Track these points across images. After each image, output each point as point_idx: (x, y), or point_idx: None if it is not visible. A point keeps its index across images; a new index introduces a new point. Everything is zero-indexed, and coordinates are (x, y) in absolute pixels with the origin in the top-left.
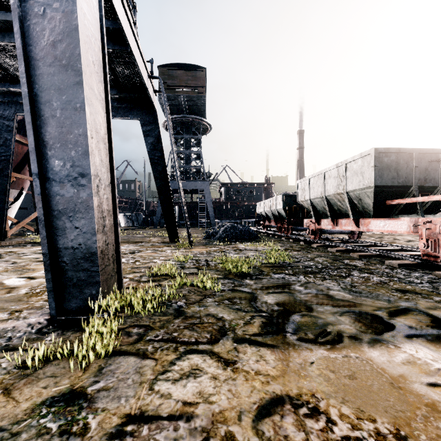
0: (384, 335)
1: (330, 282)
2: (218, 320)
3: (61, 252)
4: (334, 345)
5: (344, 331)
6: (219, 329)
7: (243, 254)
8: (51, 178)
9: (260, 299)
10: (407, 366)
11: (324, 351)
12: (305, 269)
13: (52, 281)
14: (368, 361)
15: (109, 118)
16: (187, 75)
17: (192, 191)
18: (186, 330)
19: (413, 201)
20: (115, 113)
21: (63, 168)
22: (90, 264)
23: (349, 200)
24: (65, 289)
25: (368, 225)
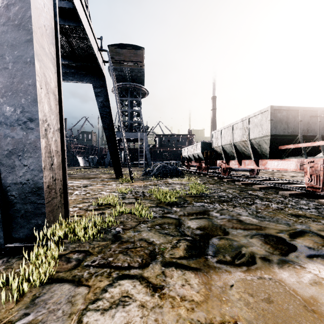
0: (289, 256)
1: (239, 209)
2: (149, 244)
3: (10, 187)
4: (249, 267)
5: (256, 252)
6: (149, 253)
7: (172, 187)
8: (2, 121)
9: (185, 224)
10: (315, 287)
11: (241, 273)
12: (219, 199)
13: (1, 213)
14: (280, 282)
15: (60, 75)
16: (130, 53)
17: (134, 140)
18: (120, 255)
19: (299, 146)
20: (72, 78)
21: (13, 113)
22: (37, 198)
23: (251, 145)
24: (14, 219)
25: (265, 165)
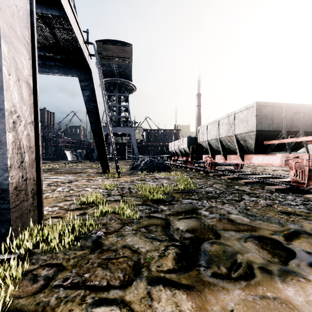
0: (290, 265)
1: (228, 206)
2: (133, 252)
3: None
4: (248, 281)
5: (253, 261)
6: (133, 266)
7: (159, 182)
8: None
9: (173, 225)
10: None
11: (240, 291)
12: (207, 195)
13: None
14: (287, 304)
15: (35, 61)
16: (118, 49)
17: (122, 135)
18: (99, 268)
19: (284, 142)
20: (57, 70)
21: None
22: (0, 202)
23: (236, 141)
24: None
25: (250, 159)
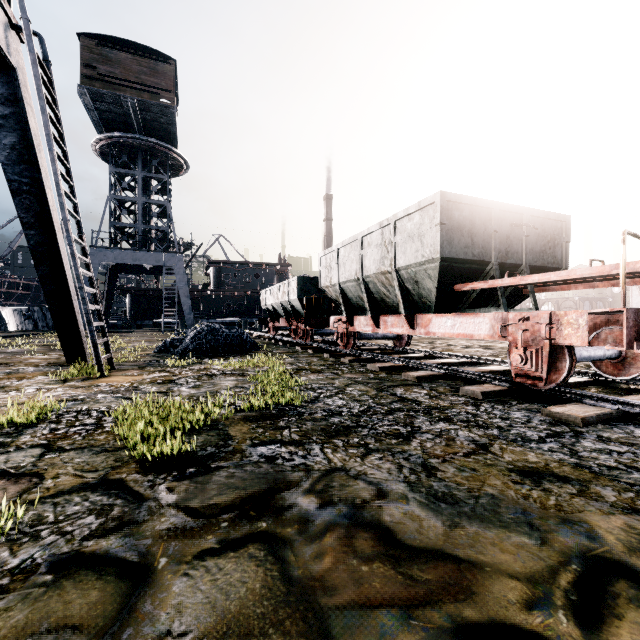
0: None
1: (380, 464)
2: None
3: None
4: None
5: None
6: None
7: (210, 386)
8: None
9: (146, 618)
10: None
11: None
12: (327, 421)
13: None
14: None
15: None
16: (140, 64)
17: (154, 270)
18: None
19: (497, 285)
20: None
21: None
22: None
23: (399, 283)
24: None
25: (428, 325)
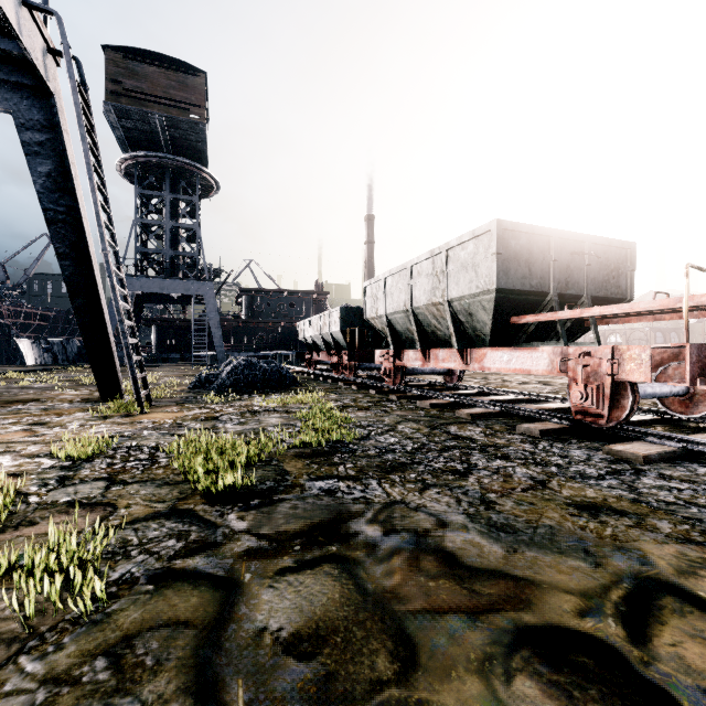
0: None
1: (439, 497)
2: None
3: None
4: None
5: None
6: None
7: (256, 423)
8: None
9: (245, 618)
10: None
11: None
12: (381, 458)
13: None
14: None
15: None
16: (168, 78)
17: (182, 300)
18: None
19: (556, 318)
20: None
21: None
22: None
23: (451, 315)
24: None
25: (482, 360)
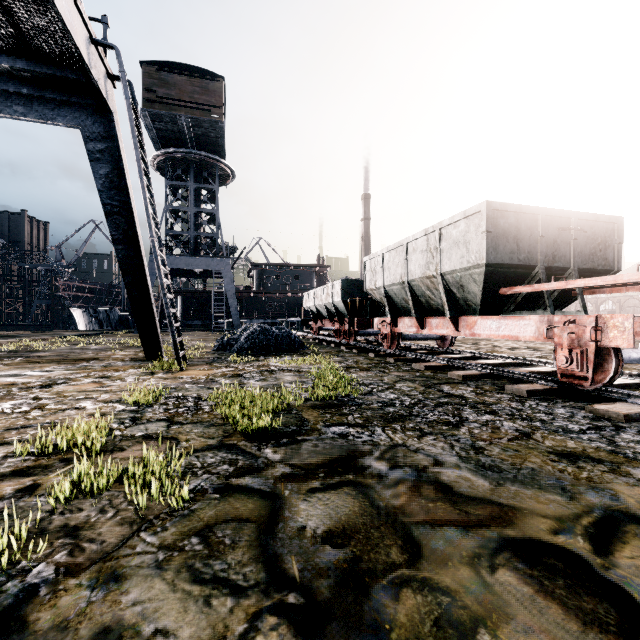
0: None
1: (435, 443)
2: None
3: None
4: None
5: None
6: None
7: (274, 380)
8: None
9: (289, 519)
10: None
11: None
12: (384, 410)
13: None
14: None
15: None
16: (193, 84)
17: (203, 274)
18: None
19: (543, 289)
20: (25, 109)
21: None
22: None
23: (444, 287)
24: None
25: (473, 327)
